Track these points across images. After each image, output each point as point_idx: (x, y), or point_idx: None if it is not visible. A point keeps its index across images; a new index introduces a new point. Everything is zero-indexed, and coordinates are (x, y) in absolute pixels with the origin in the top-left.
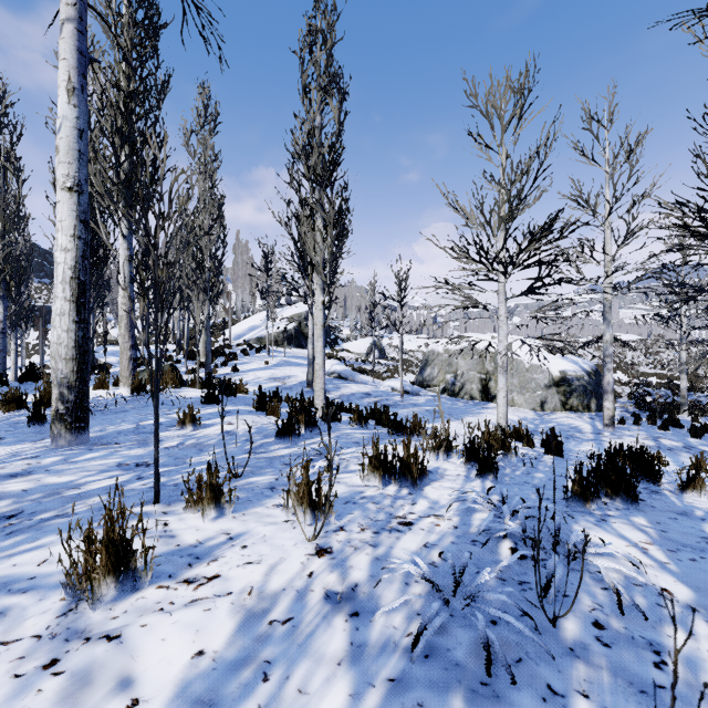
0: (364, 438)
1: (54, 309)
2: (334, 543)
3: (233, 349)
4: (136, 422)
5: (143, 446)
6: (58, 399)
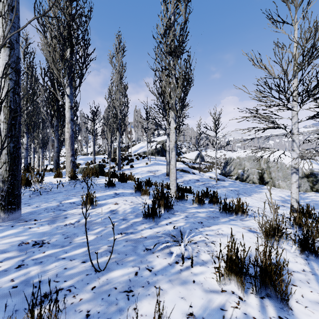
0: (204, 217)
1: None
2: None
3: (132, 157)
4: (61, 200)
5: (51, 222)
6: None
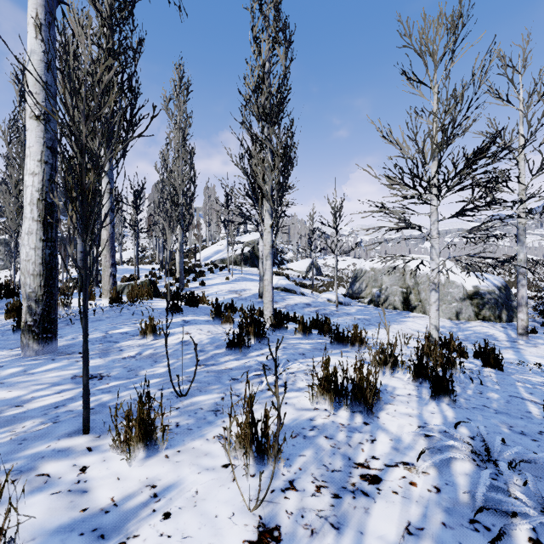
0: (309, 349)
1: (24, 228)
2: (283, 518)
3: (203, 267)
4: (106, 330)
5: (103, 356)
6: (26, 312)
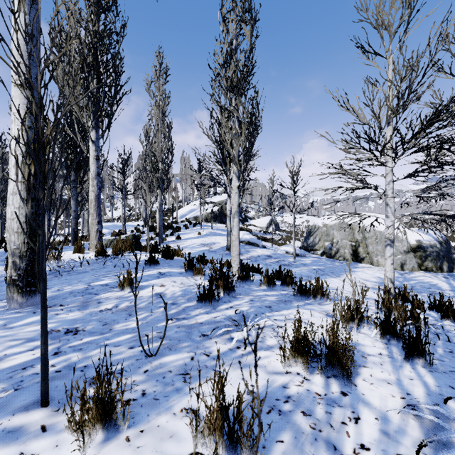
0: (274, 301)
1: (9, 189)
2: None
3: (179, 224)
4: (89, 282)
5: (82, 308)
6: (11, 267)
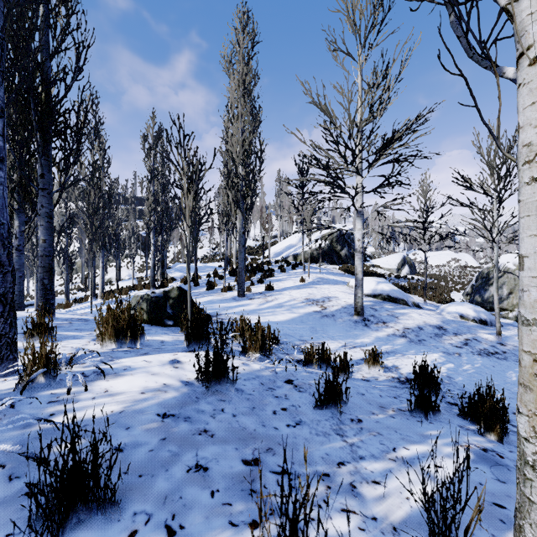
0: None
1: None
2: None
3: (272, 265)
4: None
5: None
6: None
